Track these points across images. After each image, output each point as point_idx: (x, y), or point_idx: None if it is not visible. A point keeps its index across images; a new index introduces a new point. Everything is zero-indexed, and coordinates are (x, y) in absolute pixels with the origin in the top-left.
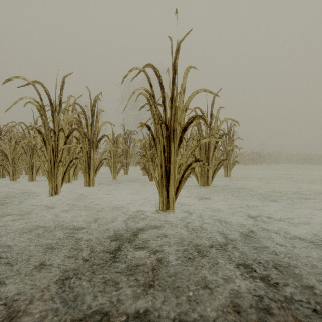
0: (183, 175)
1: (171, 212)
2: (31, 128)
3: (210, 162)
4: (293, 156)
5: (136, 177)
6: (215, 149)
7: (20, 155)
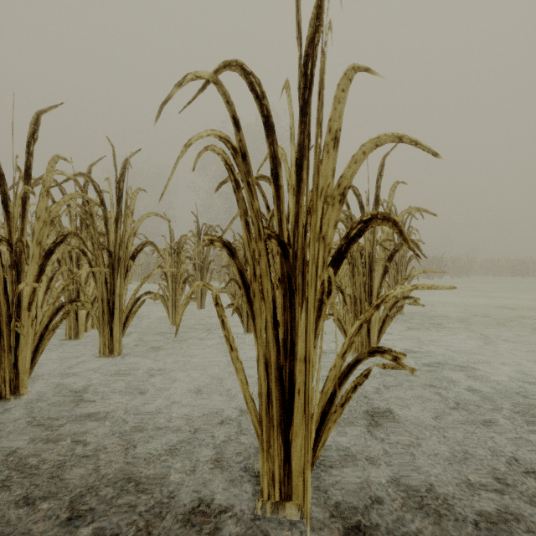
0: (335, 395)
1: (297, 506)
2: None
3: (373, 301)
4: (494, 263)
5: None
6: (384, 274)
7: None
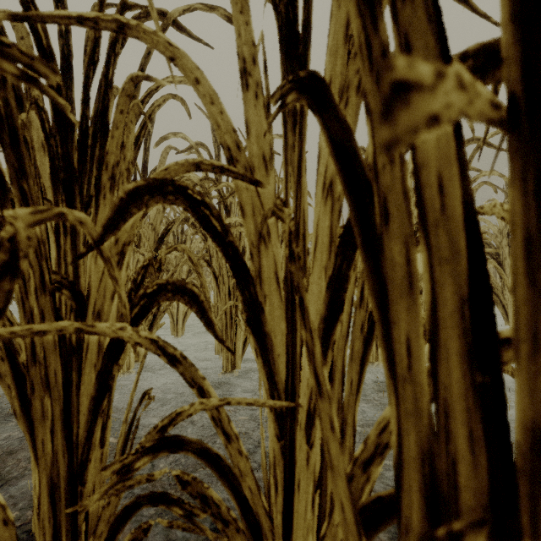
0: None
1: None
2: None
3: None
4: None
5: None
6: None
7: None
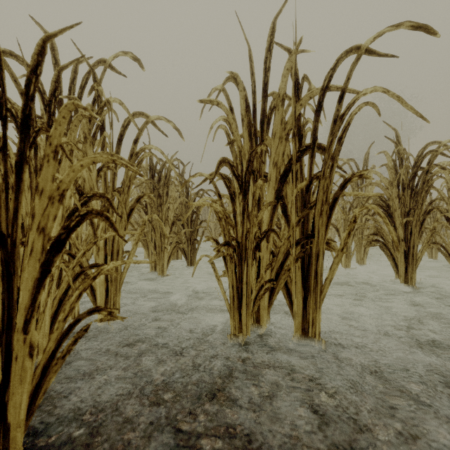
0: None
1: None
2: None
3: None
4: None
5: None
6: None
7: None
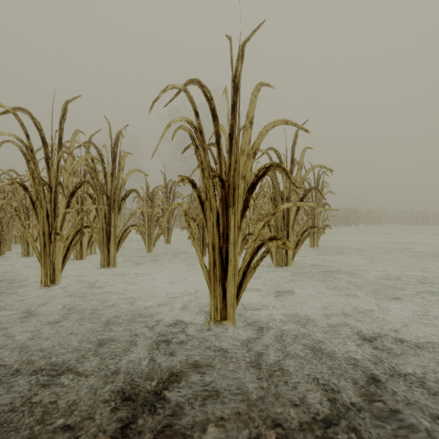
0: (250, 262)
1: (230, 323)
2: (12, 182)
3: (289, 230)
4: (401, 214)
5: (182, 248)
6: (297, 211)
7: (9, 219)
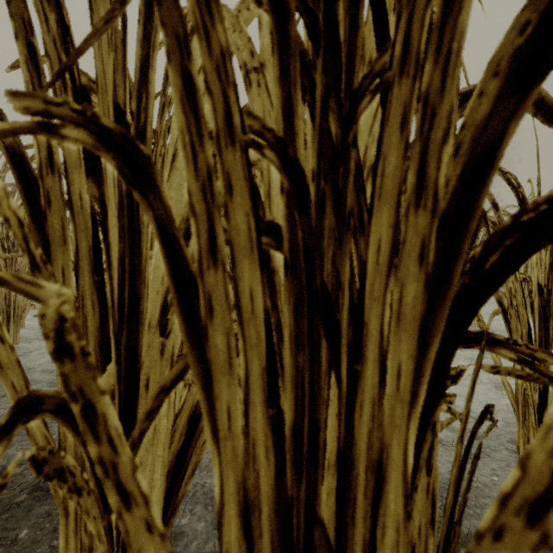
0: None
1: None
2: None
3: None
4: None
5: None
6: None
7: None
